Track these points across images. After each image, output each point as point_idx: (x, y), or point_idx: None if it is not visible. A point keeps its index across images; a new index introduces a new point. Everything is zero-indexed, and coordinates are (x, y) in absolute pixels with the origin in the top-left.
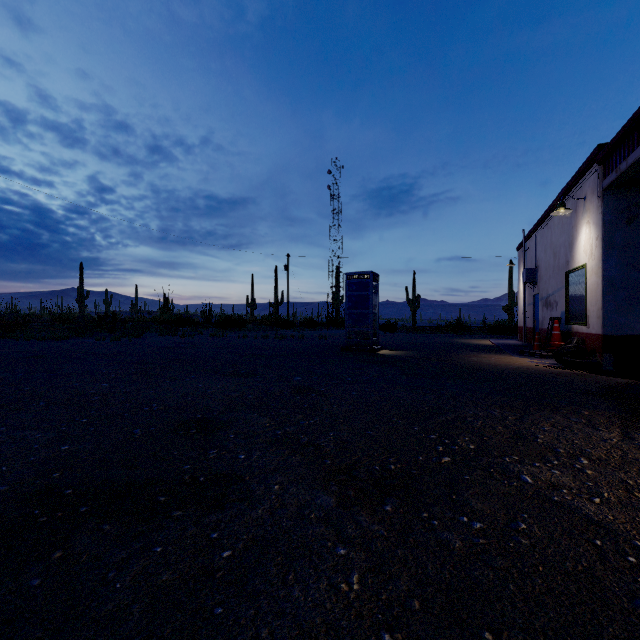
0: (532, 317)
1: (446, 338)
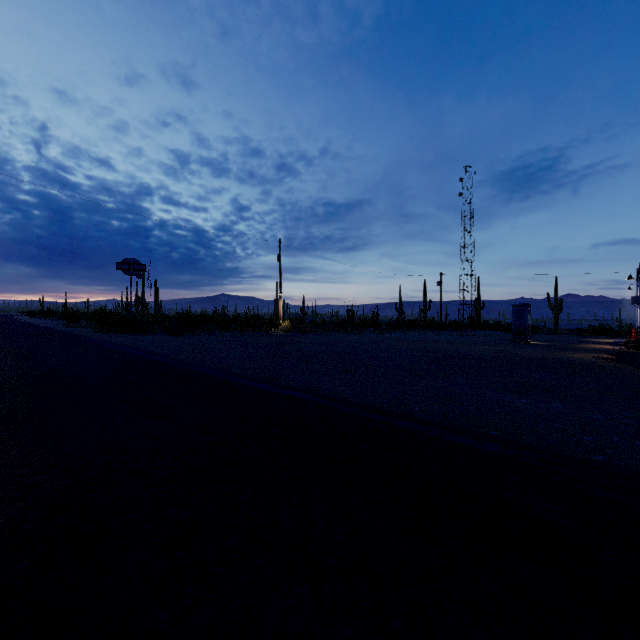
0: (639, 325)
1: (579, 338)
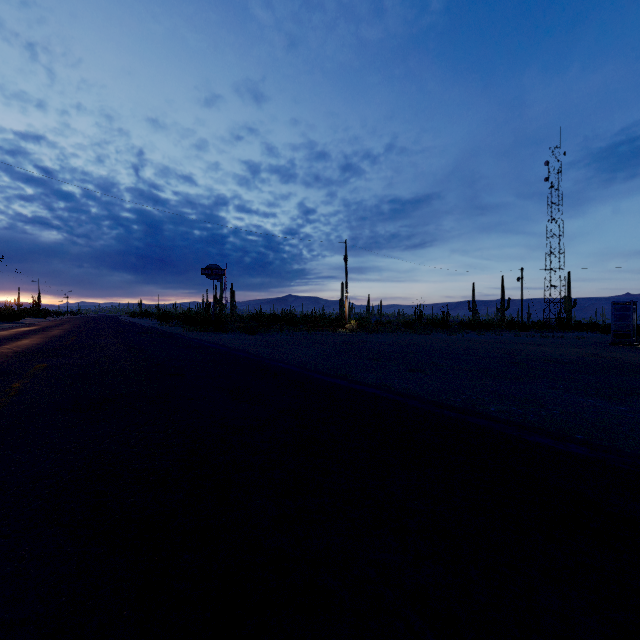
0: None
1: None
